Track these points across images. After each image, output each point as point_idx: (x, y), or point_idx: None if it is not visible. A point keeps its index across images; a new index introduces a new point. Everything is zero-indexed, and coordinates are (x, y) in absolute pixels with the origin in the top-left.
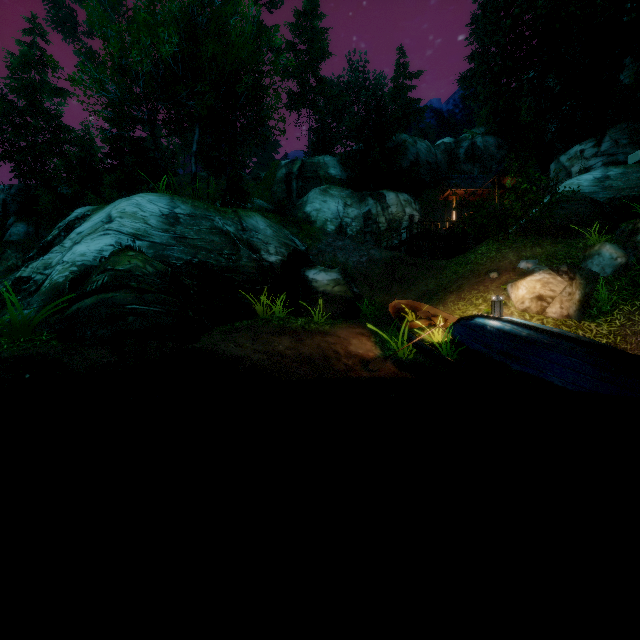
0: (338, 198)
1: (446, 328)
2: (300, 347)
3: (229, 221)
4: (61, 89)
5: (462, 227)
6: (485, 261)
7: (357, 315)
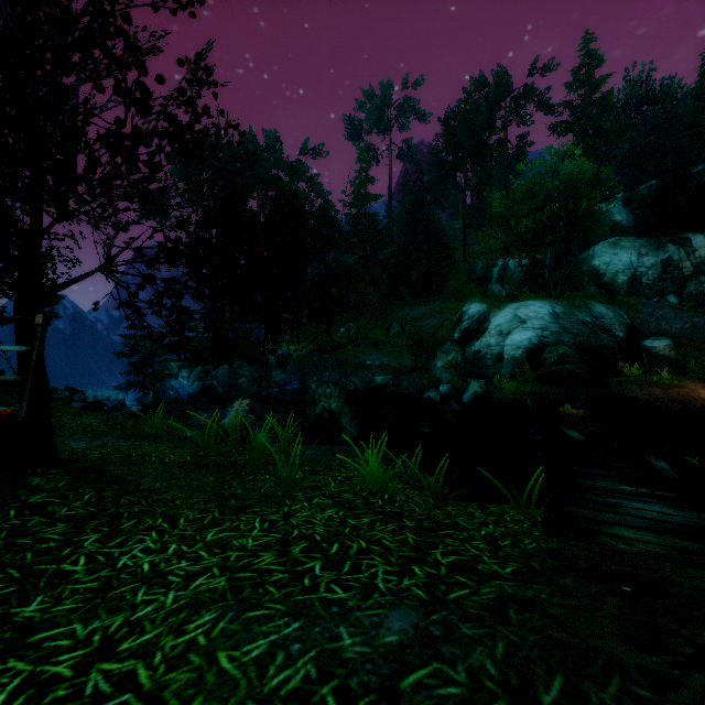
0: (630, 249)
1: None
2: (668, 394)
3: (585, 313)
4: (376, 195)
5: None
6: None
7: (686, 371)
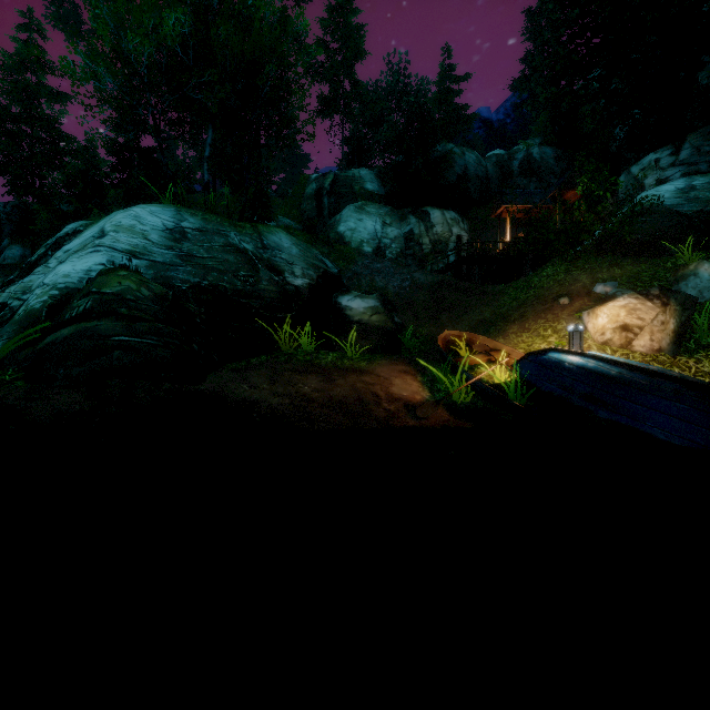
0: (376, 216)
1: (511, 365)
2: (330, 388)
3: (247, 237)
4: (61, 93)
5: (518, 249)
6: (552, 285)
7: (399, 349)
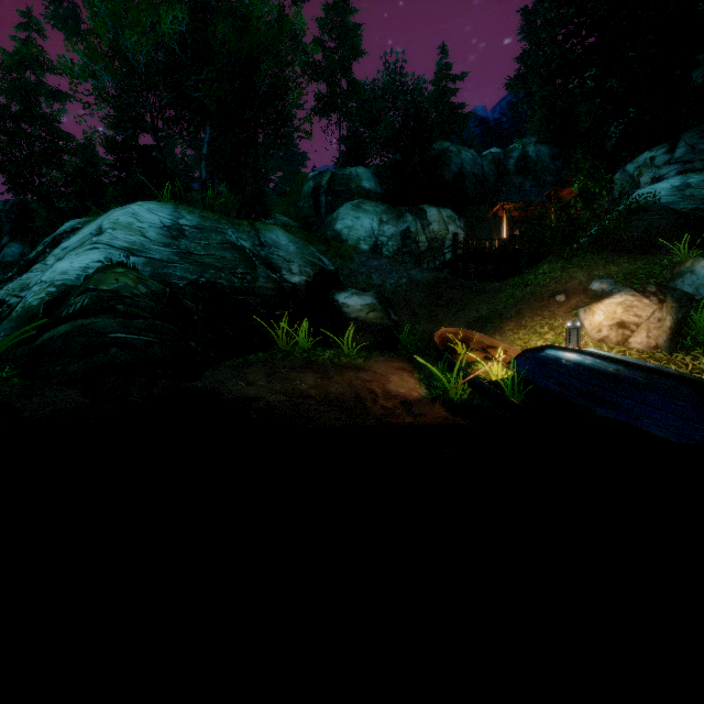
0: (372, 214)
1: (507, 362)
2: (327, 385)
3: (244, 235)
4: (60, 92)
5: (514, 246)
6: (548, 282)
7: (396, 346)
